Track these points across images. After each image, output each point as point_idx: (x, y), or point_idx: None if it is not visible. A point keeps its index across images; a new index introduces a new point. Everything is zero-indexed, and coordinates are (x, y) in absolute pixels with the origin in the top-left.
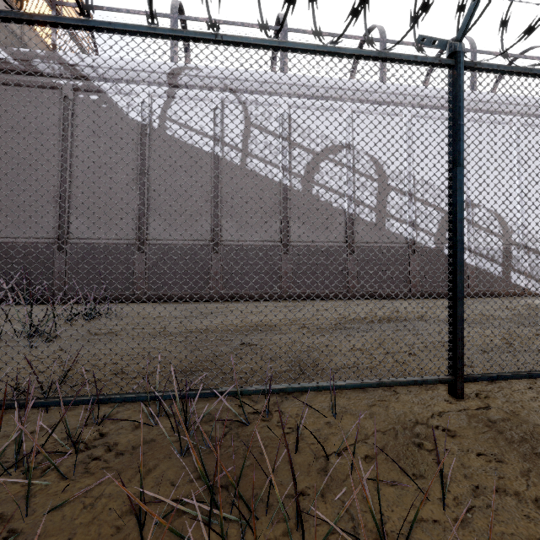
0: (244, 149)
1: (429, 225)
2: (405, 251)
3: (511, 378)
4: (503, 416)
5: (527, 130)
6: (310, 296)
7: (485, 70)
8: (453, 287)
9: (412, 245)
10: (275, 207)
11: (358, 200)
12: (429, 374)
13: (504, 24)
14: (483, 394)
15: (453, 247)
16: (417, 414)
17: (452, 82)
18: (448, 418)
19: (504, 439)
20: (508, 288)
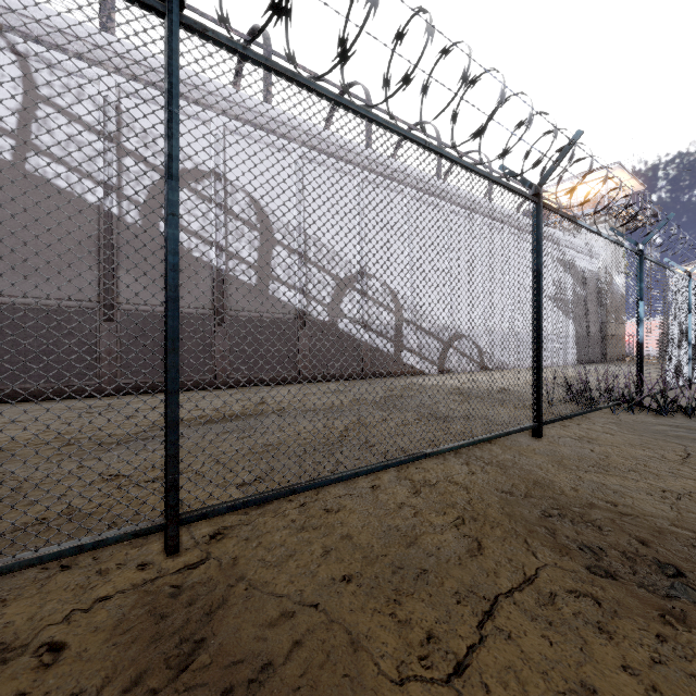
0: (21, 136)
1: (323, 294)
2: (294, 324)
3: (266, 500)
4: (205, 576)
5: (417, 204)
6: (154, 387)
7: (226, 47)
8: (166, 374)
9: (302, 317)
10: (89, 245)
11: (232, 252)
12: (181, 509)
13: (288, 14)
14: (227, 532)
15: (166, 310)
16: (37, 622)
17: (165, 41)
18: (99, 611)
19: (148, 637)
20: (264, 372)
